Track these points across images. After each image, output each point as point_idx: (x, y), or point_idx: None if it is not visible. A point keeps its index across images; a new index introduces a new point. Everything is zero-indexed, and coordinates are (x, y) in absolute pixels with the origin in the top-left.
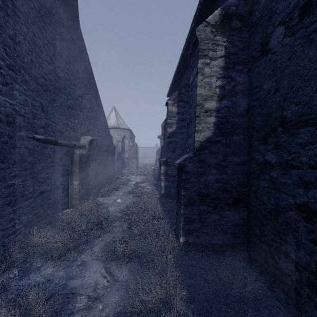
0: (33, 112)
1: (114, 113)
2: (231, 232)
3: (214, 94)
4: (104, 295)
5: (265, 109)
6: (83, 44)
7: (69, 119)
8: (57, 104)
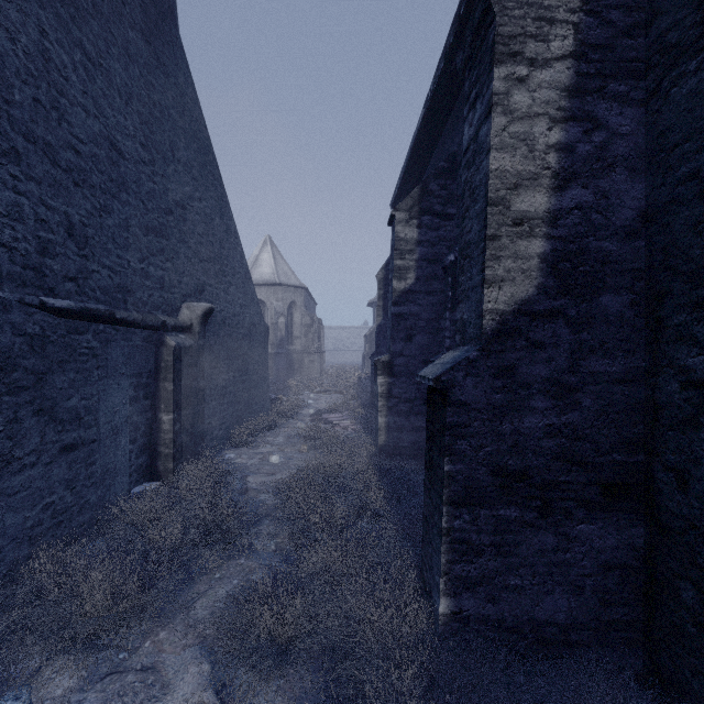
0: (41, 238)
1: (270, 251)
2: (595, 587)
3: (541, 171)
4: None
5: None
6: (188, 78)
7: (149, 260)
8: (116, 221)
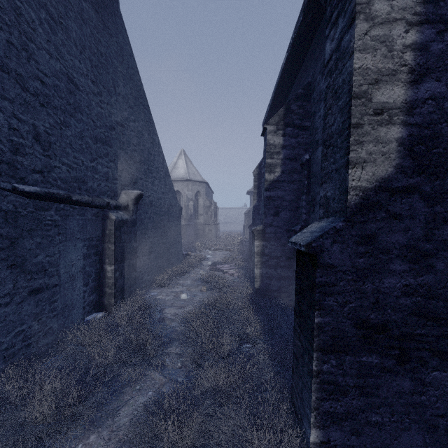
0: (13, 142)
1: (184, 159)
2: (447, 426)
3: (399, 67)
4: None
5: None
6: (125, 39)
7: (97, 161)
8: (72, 133)
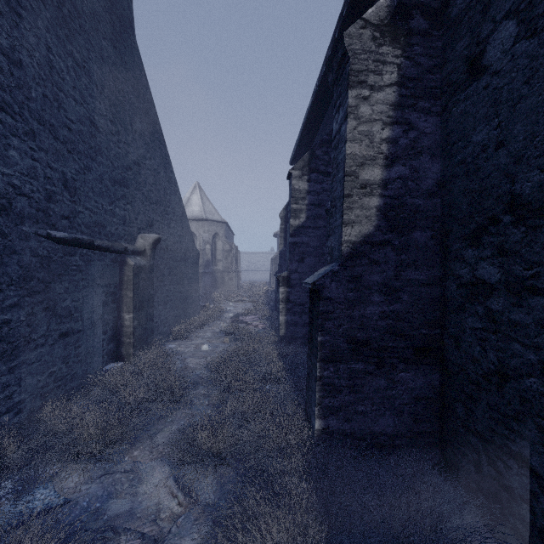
0: (47, 190)
1: (199, 194)
2: (410, 411)
3: (377, 155)
4: (172, 534)
5: (477, 181)
6: (142, 71)
7: (115, 203)
8: (94, 177)
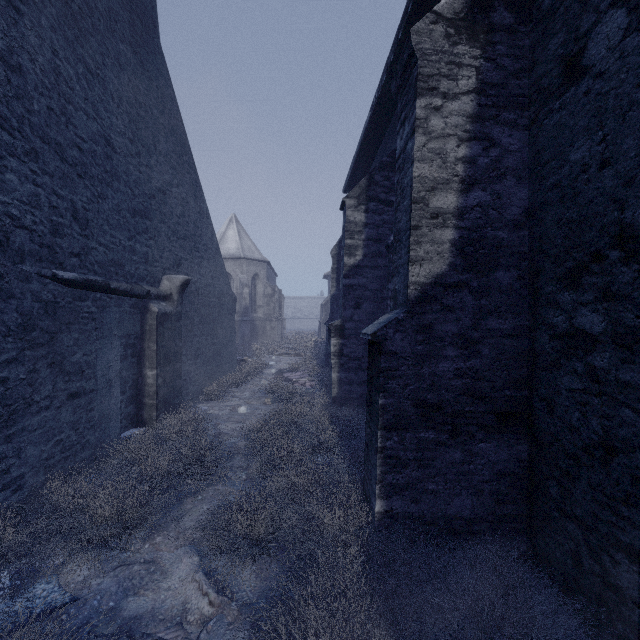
0: (53, 222)
1: (235, 229)
2: (491, 490)
3: (452, 178)
4: None
5: (575, 209)
6: (167, 81)
7: (135, 238)
8: (110, 206)
